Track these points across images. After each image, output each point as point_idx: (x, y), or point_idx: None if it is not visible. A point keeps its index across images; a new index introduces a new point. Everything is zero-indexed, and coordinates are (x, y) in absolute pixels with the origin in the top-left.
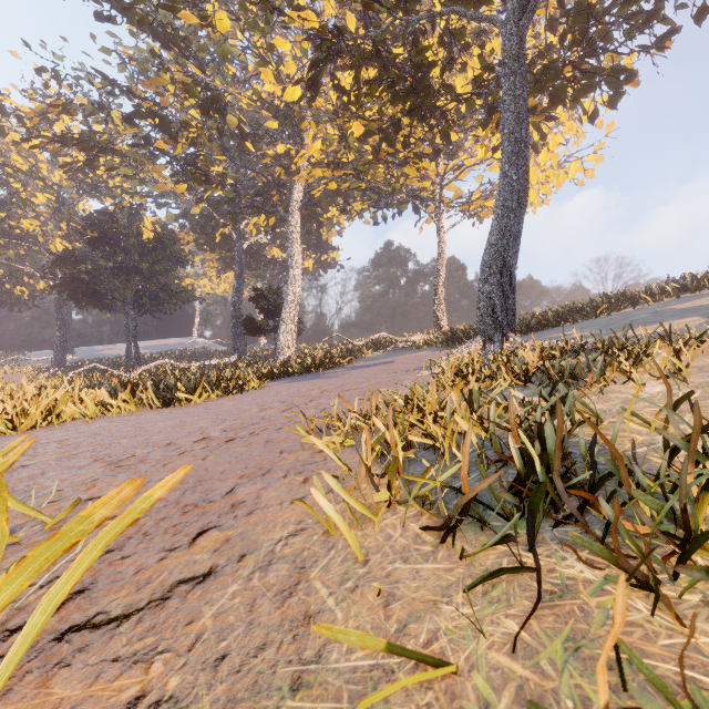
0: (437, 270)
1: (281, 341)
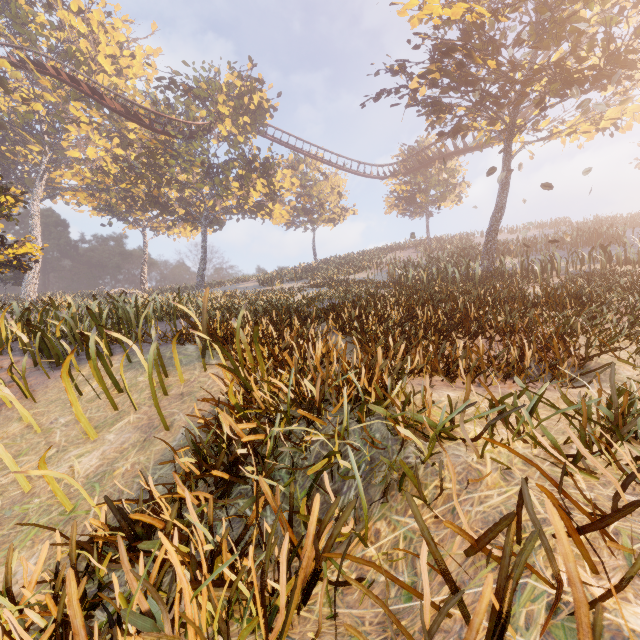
0: (144, 259)
1: (29, 288)
